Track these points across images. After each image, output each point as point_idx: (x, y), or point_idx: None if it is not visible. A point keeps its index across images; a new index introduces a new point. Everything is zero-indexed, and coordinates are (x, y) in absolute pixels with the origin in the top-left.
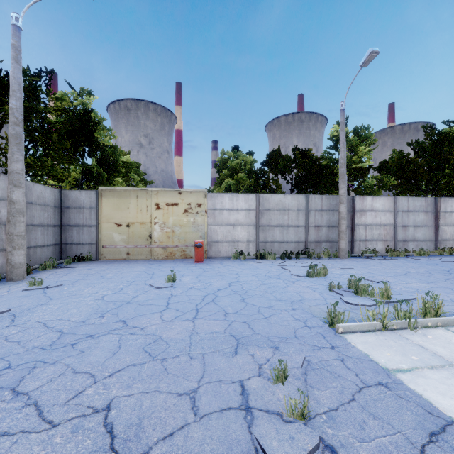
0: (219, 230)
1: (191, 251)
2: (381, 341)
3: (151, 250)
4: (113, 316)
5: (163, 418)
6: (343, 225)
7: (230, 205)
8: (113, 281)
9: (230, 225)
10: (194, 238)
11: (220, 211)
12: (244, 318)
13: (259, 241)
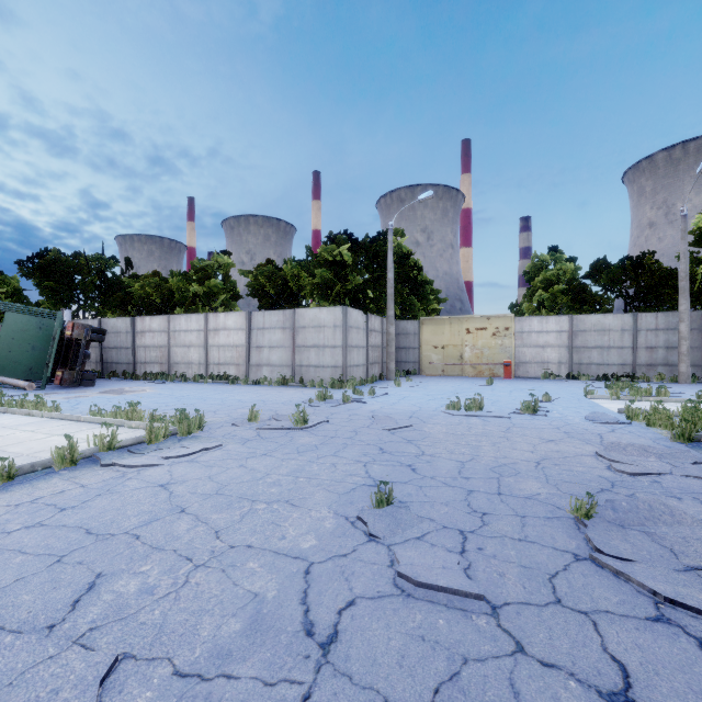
0: (527, 351)
1: (499, 371)
2: (608, 401)
3: (462, 369)
4: (467, 390)
5: (504, 400)
6: (683, 347)
7: (539, 327)
8: (450, 383)
9: (539, 347)
10: (502, 359)
11: (529, 333)
12: (538, 394)
13: (572, 363)
